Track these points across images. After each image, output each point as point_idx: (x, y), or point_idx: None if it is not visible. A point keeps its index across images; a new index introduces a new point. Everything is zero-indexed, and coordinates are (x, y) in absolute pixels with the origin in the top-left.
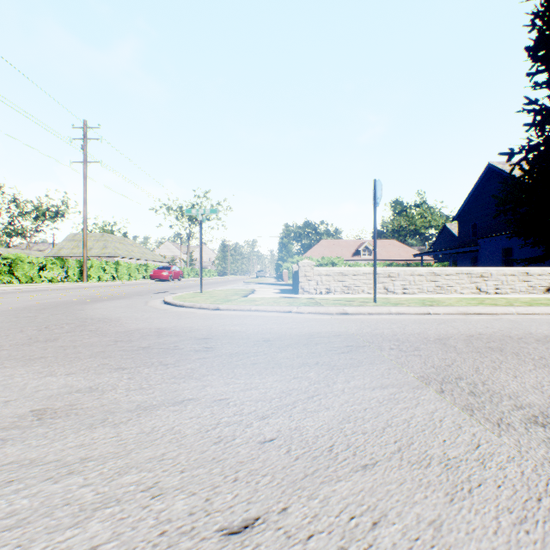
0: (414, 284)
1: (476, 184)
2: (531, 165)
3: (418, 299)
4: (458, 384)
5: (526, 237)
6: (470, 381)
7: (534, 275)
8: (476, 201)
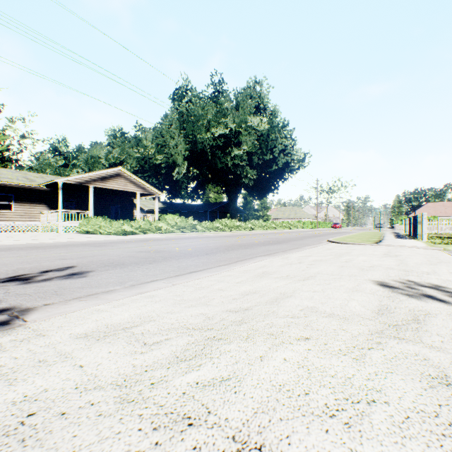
0: None
1: None
2: None
3: None
4: None
5: None
6: None
7: None
8: None
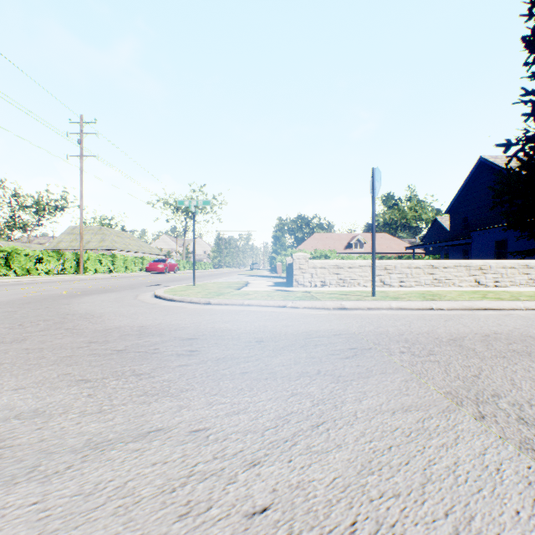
0: (411, 276)
1: (468, 177)
2: (530, 155)
3: (417, 292)
4: (498, 405)
5: (522, 229)
6: (511, 400)
7: (534, 268)
8: (468, 194)
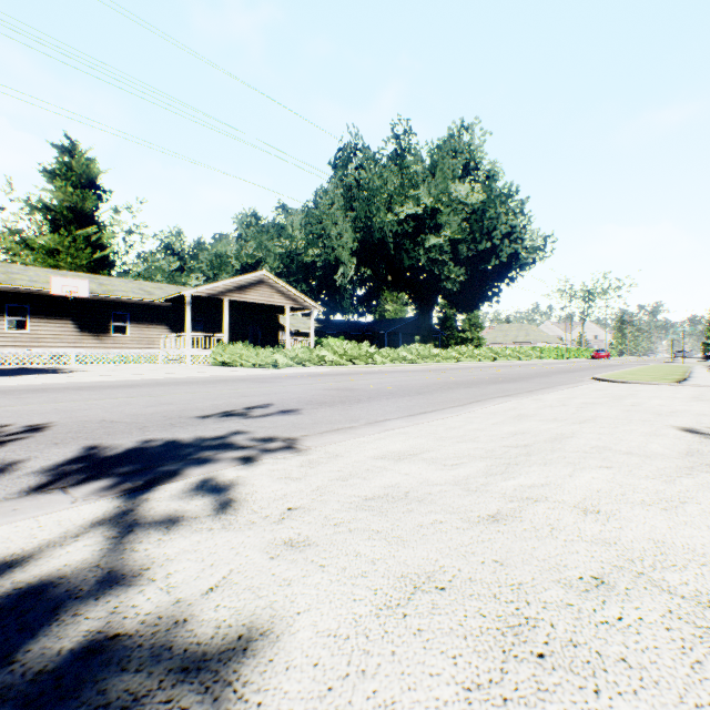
0: None
1: None
2: None
3: None
4: None
5: None
6: None
7: None
8: None
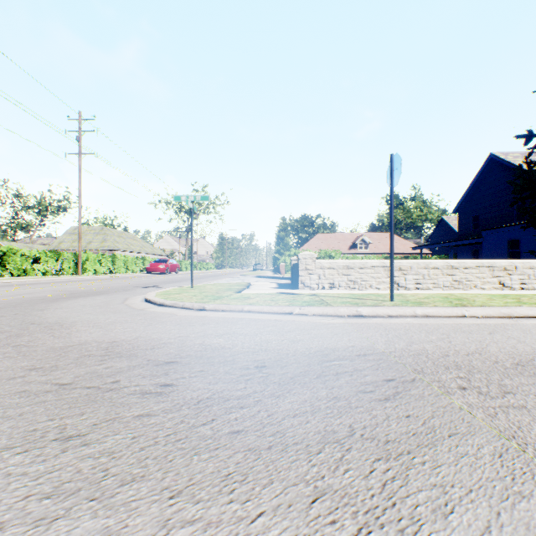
0: (428, 278)
1: (477, 175)
2: None
3: (439, 296)
4: None
5: None
6: None
7: None
8: (477, 193)
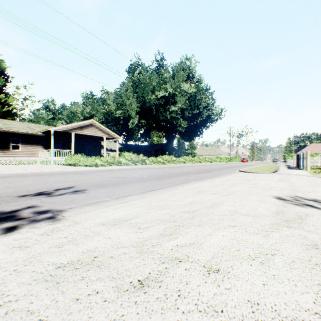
0: None
1: None
2: None
3: None
4: None
5: None
6: None
7: None
8: None
